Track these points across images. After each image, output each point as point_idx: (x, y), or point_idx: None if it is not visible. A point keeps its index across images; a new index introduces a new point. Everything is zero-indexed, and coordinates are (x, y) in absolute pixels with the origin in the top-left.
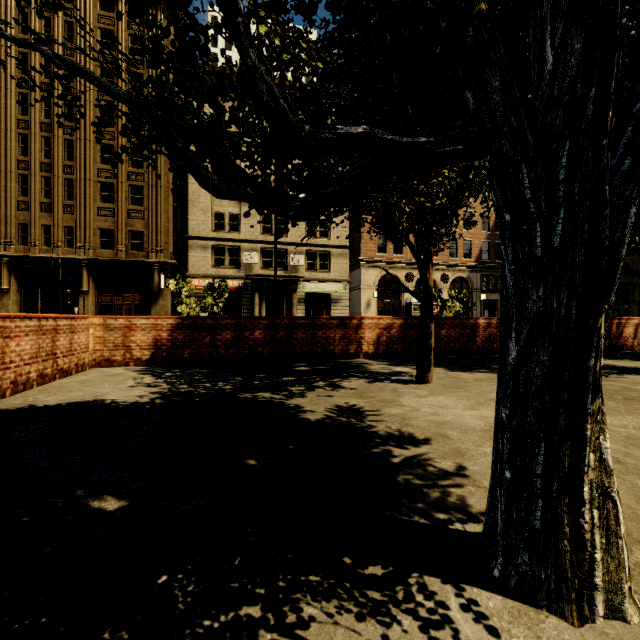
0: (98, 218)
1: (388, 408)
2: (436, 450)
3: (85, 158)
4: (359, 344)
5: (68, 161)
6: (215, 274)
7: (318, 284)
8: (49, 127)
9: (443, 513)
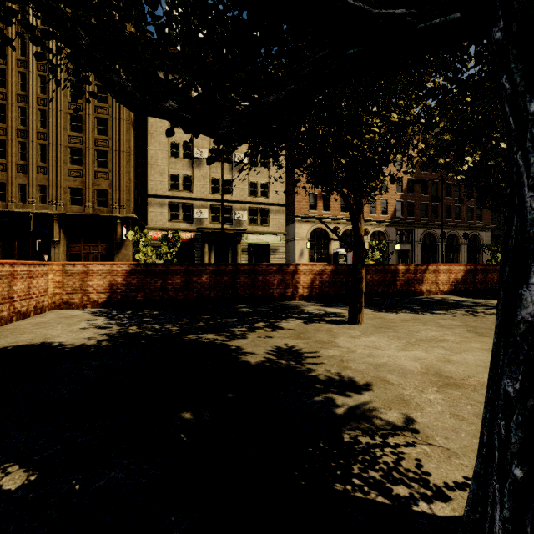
0: (68, 178)
1: (325, 349)
2: (379, 398)
3: (56, 126)
4: (295, 287)
5: (41, 128)
6: (170, 227)
7: (259, 236)
8: (24, 98)
9: (402, 486)
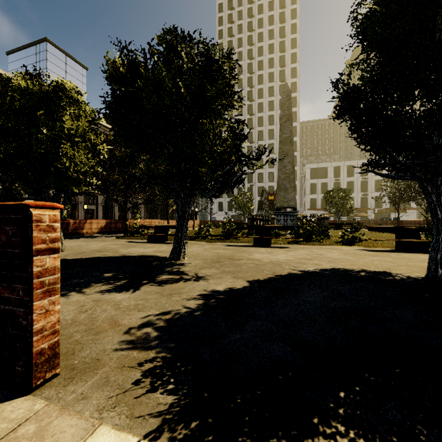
0: None
1: None
2: None
3: None
4: None
5: None
6: None
7: None
8: None
9: None
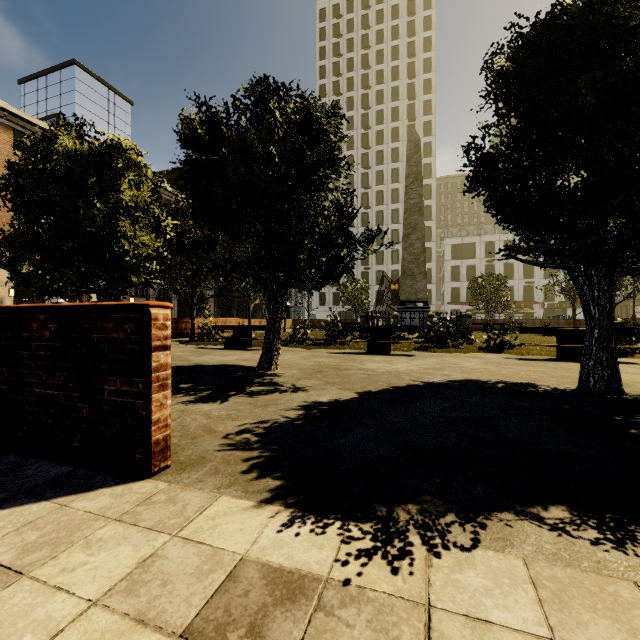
0: None
1: None
2: None
3: None
4: None
5: None
6: None
7: None
8: None
9: None
